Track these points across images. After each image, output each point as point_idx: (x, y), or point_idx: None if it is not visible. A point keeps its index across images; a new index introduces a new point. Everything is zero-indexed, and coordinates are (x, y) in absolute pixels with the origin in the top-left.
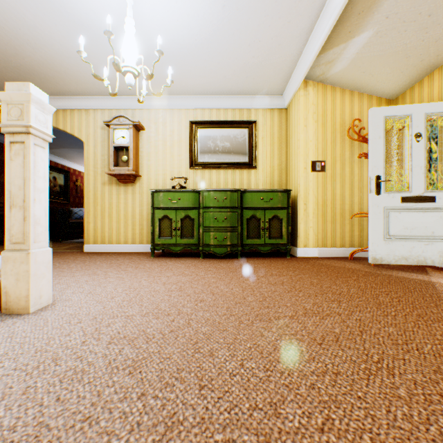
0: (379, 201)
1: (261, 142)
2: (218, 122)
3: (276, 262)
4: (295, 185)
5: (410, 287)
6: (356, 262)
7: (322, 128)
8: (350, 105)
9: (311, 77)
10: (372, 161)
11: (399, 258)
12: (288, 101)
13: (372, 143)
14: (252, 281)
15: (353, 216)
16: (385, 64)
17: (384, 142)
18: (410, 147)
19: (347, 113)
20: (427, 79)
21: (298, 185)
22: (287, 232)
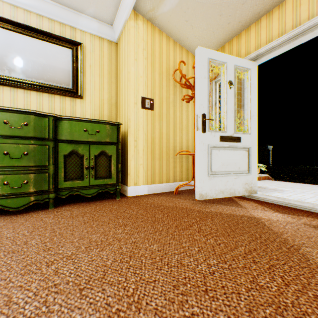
0: (205, 139)
1: (89, 70)
2: (27, 26)
3: (103, 210)
4: (126, 120)
5: (256, 234)
6: (182, 197)
7: (151, 67)
8: (174, 53)
9: (141, 10)
10: (199, 99)
11: (219, 192)
12: (118, 33)
13: (199, 81)
14: (35, 290)
15: (178, 153)
16: (204, 17)
17: (208, 82)
18: (226, 92)
19: (172, 60)
20: (228, 45)
21: (129, 120)
22: (117, 171)
